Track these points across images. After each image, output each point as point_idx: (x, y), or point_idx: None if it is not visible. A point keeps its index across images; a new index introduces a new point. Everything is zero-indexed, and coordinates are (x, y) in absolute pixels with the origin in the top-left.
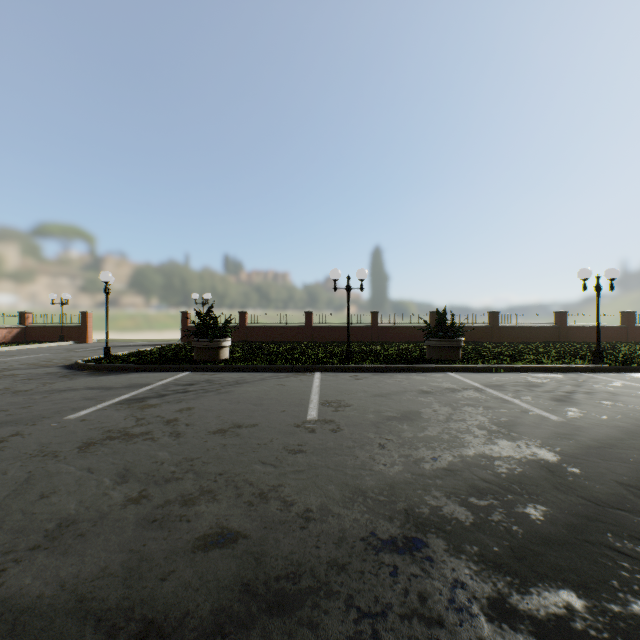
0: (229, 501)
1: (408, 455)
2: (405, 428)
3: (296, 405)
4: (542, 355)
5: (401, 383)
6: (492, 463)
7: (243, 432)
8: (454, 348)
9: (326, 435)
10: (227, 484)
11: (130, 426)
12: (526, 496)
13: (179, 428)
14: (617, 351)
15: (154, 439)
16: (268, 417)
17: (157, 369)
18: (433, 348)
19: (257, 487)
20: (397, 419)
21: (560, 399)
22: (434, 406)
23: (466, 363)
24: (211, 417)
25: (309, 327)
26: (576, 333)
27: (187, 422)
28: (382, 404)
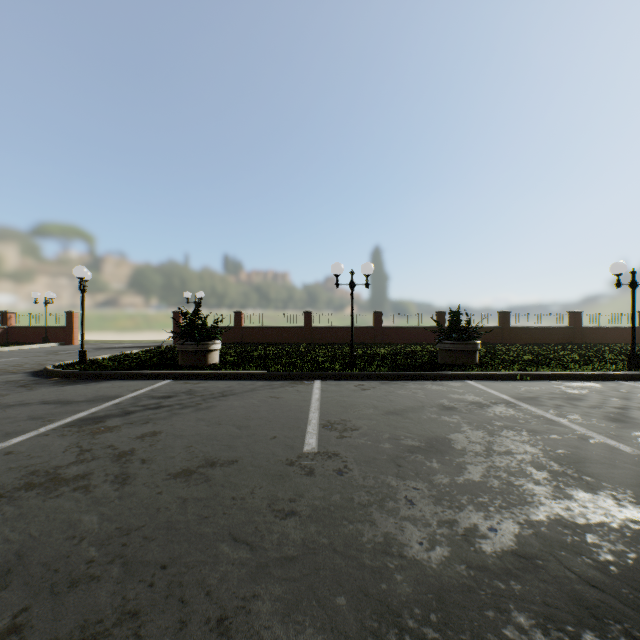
0: None
1: (452, 522)
2: (436, 467)
3: (290, 428)
4: (565, 359)
5: (416, 395)
6: (583, 540)
7: (215, 475)
8: (470, 352)
9: (329, 480)
10: (168, 593)
11: (65, 464)
12: None
13: (130, 467)
14: None
15: (88, 488)
16: (253, 448)
17: (134, 376)
18: (446, 352)
19: (217, 601)
20: (422, 451)
21: (617, 418)
22: (464, 429)
23: (484, 369)
24: (178, 448)
25: (308, 328)
26: (591, 334)
27: (144, 456)
28: (398, 426)
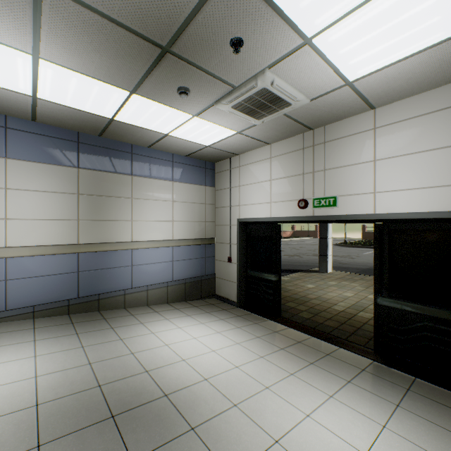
0: None
1: None
2: None
3: None
4: None
5: None
6: None
7: None
8: None
9: None
10: None
11: None
12: None
13: None
14: None
15: None
16: None
17: (369, 247)
18: None
19: None
20: None
21: None
22: None
23: None
24: None
25: None
26: None
27: None
28: None
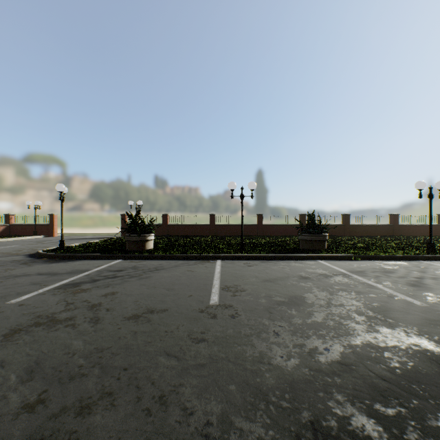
0: (127, 408)
1: (302, 345)
2: (294, 313)
3: (201, 290)
4: (386, 246)
5: (284, 269)
6: (382, 355)
7: (154, 318)
8: (321, 241)
9: (226, 321)
10: (129, 383)
11: (58, 311)
12: (432, 401)
13: (100, 313)
14: (439, 243)
15: (74, 325)
16: (177, 302)
17: (97, 257)
18: (305, 241)
19: (158, 387)
20: (286, 304)
21: (415, 284)
22: (314, 291)
23: (331, 252)
24: (129, 302)
25: (213, 225)
26: (405, 229)
27: (108, 307)
28: (271, 289)
